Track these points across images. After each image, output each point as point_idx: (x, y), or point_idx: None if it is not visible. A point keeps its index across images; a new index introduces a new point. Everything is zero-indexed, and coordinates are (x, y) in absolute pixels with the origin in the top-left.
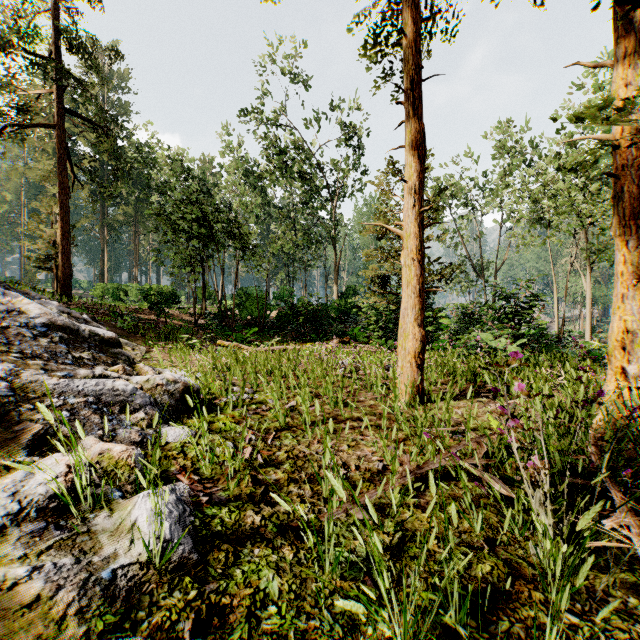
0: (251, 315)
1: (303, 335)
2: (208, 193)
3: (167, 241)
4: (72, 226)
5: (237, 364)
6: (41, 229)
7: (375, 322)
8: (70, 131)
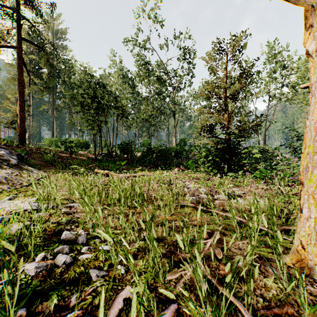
0: (126, 154)
1: (156, 166)
2: (103, 86)
3: (79, 112)
4: (27, 105)
5: (85, 195)
6: (9, 106)
7: (203, 157)
8: (37, 61)
